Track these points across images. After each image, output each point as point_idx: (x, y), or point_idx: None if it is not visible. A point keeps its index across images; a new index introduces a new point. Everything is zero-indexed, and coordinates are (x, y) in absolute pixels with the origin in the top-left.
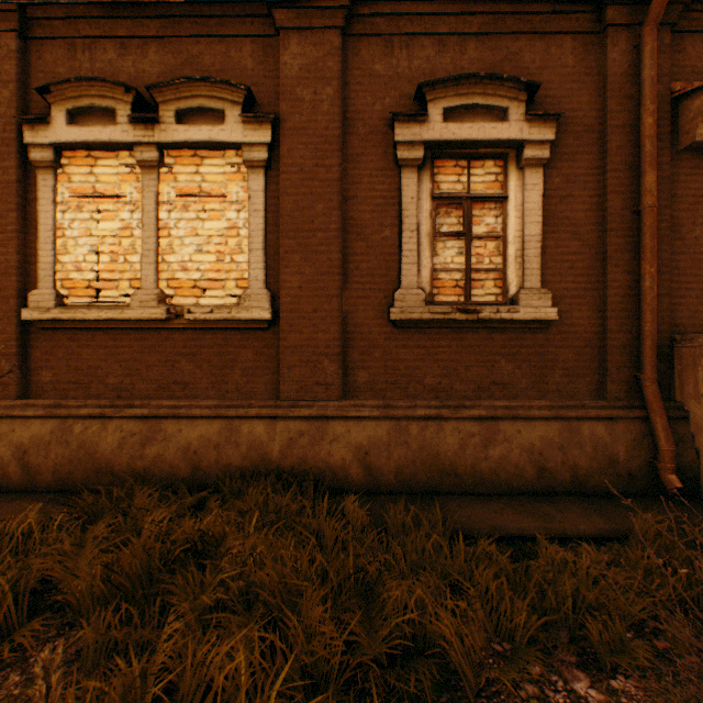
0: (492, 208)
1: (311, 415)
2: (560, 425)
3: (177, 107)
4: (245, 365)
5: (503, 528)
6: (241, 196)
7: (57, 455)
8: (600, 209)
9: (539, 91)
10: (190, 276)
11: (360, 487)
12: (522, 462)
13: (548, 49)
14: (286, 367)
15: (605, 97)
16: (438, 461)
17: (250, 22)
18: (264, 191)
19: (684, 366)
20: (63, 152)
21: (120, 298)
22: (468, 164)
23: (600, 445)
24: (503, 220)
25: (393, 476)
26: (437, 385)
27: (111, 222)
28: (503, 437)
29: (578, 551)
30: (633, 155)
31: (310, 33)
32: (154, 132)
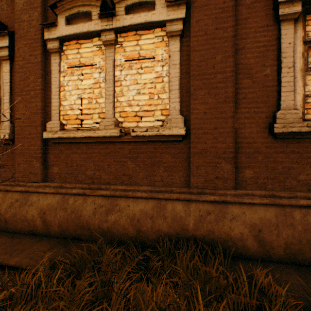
0: None
1: (215, 200)
2: None
3: (126, 4)
4: (166, 164)
5: None
6: (163, 56)
7: (60, 216)
8: None
9: None
10: (133, 109)
11: (255, 255)
12: None
13: None
14: (194, 166)
15: None
16: None
17: None
18: (179, 51)
19: None
20: (63, 43)
21: (93, 124)
22: None
23: None
24: None
25: (282, 249)
26: (309, 180)
27: (88, 80)
28: None
29: None
30: None
31: None
32: (112, 22)
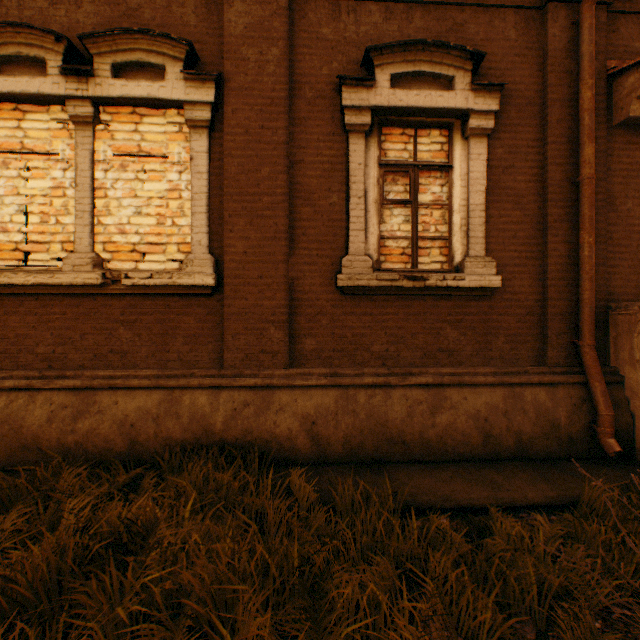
0: (438, 177)
1: (256, 384)
2: (504, 391)
3: (113, 60)
4: (188, 332)
5: (453, 499)
6: (183, 157)
7: None
8: (540, 180)
9: (483, 63)
10: (128, 239)
11: (307, 457)
12: (468, 429)
13: (492, 22)
14: (230, 335)
15: (546, 71)
16: (386, 430)
17: None
18: (207, 153)
19: (620, 332)
20: None
21: (51, 261)
22: (415, 132)
23: (542, 410)
24: (449, 188)
25: (341, 445)
26: (384, 352)
27: (41, 180)
28: (450, 404)
29: (534, 527)
30: (571, 128)
31: None
32: (88, 85)
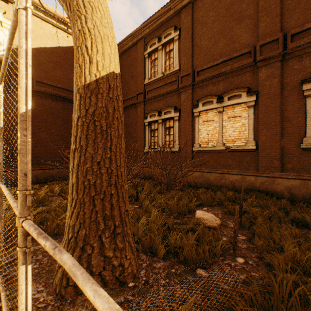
0: None
1: (269, 176)
2: None
3: (228, 96)
4: (247, 161)
5: None
6: (245, 115)
7: (201, 180)
8: None
9: None
10: (231, 138)
11: (287, 199)
12: None
13: None
14: (260, 162)
15: None
16: None
17: (248, 68)
18: (253, 113)
19: None
20: (200, 112)
21: (213, 144)
22: None
23: None
24: None
25: (301, 197)
26: None
27: (211, 127)
28: None
29: None
30: None
31: (268, 65)
32: (222, 104)
